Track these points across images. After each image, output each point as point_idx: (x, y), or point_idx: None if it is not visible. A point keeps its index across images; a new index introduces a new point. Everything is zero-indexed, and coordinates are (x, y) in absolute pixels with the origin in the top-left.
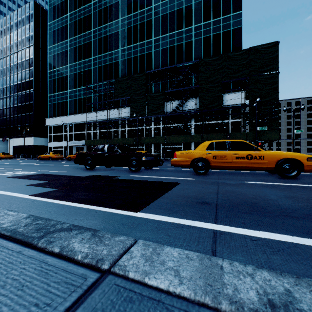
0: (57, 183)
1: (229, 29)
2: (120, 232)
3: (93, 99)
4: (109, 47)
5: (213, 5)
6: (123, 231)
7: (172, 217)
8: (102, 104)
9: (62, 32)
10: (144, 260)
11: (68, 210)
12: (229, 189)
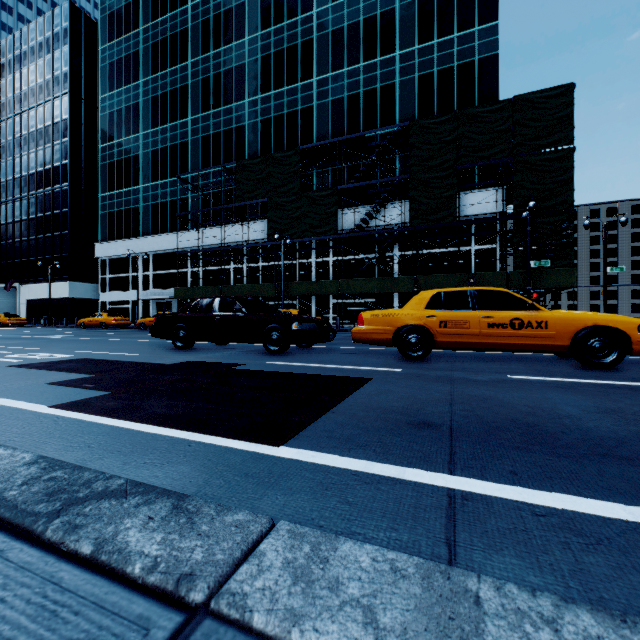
0: (112, 378)
1: (472, 60)
2: (239, 494)
3: (191, 204)
4: (224, 97)
5: (438, 10)
6: (247, 493)
7: (356, 458)
8: (209, 213)
9: (128, 66)
10: (291, 578)
11: (128, 441)
12: (476, 392)
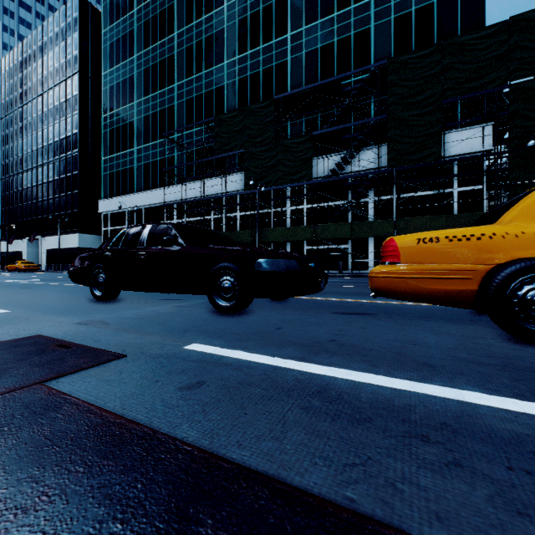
0: None
1: None
2: None
3: (177, 161)
4: (206, 61)
5: None
6: None
7: None
8: (192, 169)
9: (125, 44)
10: None
11: None
12: None
